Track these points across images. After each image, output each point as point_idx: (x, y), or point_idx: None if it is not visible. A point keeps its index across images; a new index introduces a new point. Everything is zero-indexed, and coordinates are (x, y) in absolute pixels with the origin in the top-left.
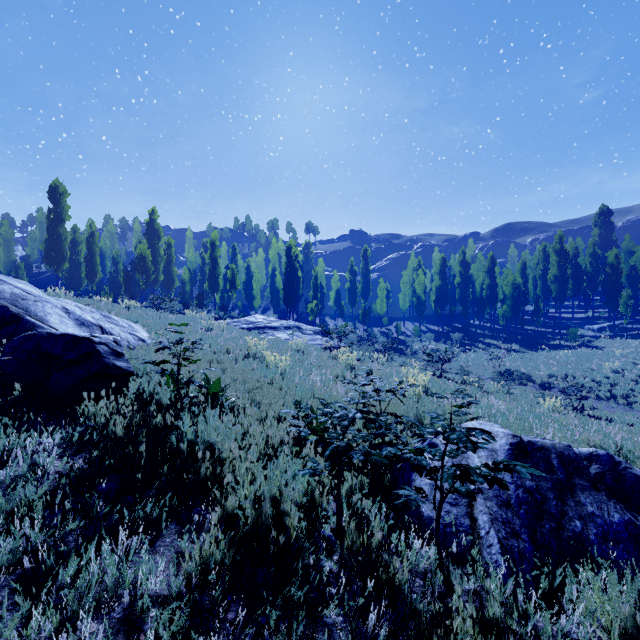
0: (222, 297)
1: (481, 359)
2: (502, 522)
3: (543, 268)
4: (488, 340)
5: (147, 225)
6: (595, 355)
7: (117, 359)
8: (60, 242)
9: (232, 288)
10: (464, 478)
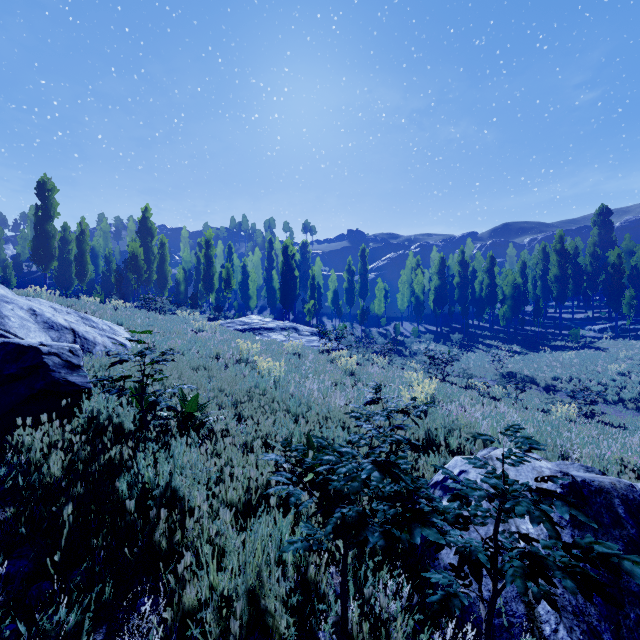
0: (217, 297)
1: (482, 361)
2: (573, 613)
3: (543, 268)
4: (488, 341)
5: (140, 223)
6: (599, 357)
7: (71, 373)
8: (48, 240)
9: (227, 288)
10: (537, 574)
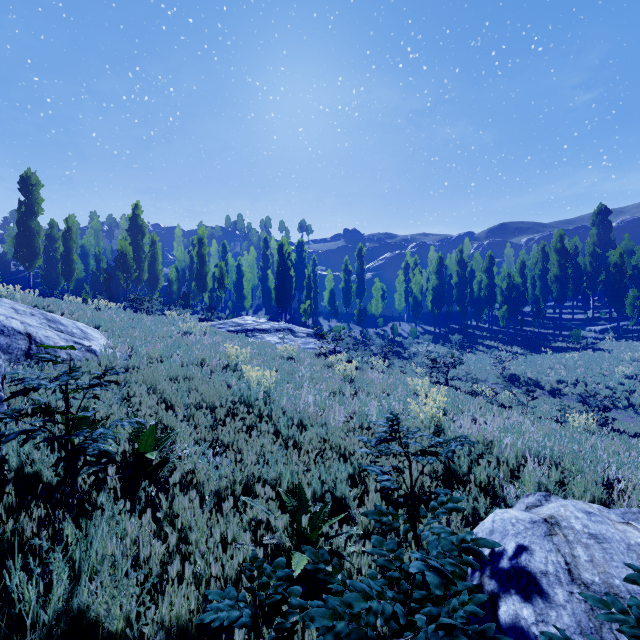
0: (211, 297)
1: (483, 363)
2: None
3: (542, 268)
4: (487, 342)
5: (130, 220)
6: (604, 359)
7: None
8: (32, 237)
9: (220, 287)
10: None
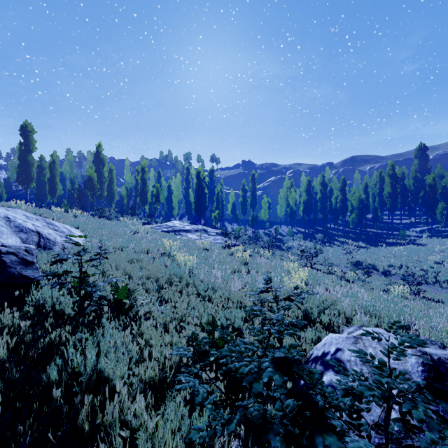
0: (150, 208)
1: (338, 253)
2: None
3: (380, 187)
4: (341, 239)
5: (95, 155)
6: (421, 250)
7: (25, 268)
8: (29, 167)
9: (157, 201)
10: None
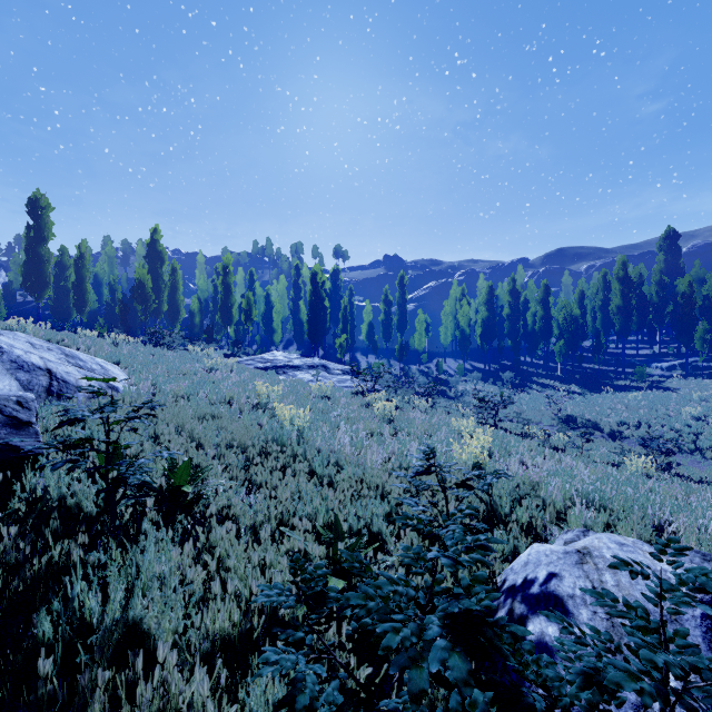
0: (237, 330)
1: (537, 403)
2: None
3: (603, 298)
4: (542, 380)
5: (148, 246)
6: (670, 398)
7: (15, 433)
8: (41, 265)
9: (247, 320)
10: None
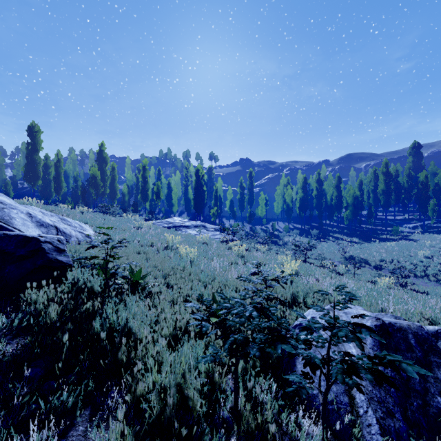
0: (151, 205)
1: (332, 248)
2: (377, 401)
3: (374, 184)
4: (336, 235)
5: (98, 154)
6: (412, 245)
7: (59, 254)
8: (35, 166)
9: (157, 198)
10: (351, 372)
